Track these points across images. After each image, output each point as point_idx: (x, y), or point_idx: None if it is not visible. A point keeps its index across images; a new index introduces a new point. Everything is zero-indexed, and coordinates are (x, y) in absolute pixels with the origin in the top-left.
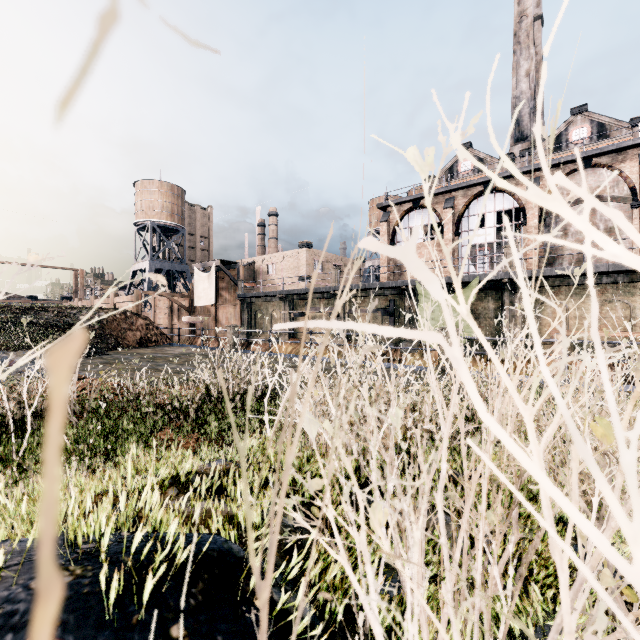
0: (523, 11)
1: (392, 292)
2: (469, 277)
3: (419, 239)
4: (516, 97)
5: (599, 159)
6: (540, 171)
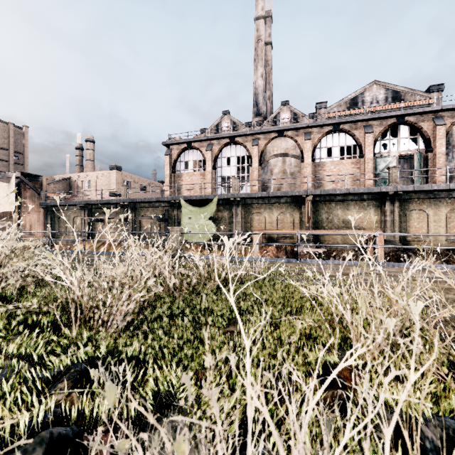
0: (259, 36)
1: (166, 205)
2: (212, 196)
3: (191, 170)
4: (256, 88)
5: (287, 132)
6: (259, 135)
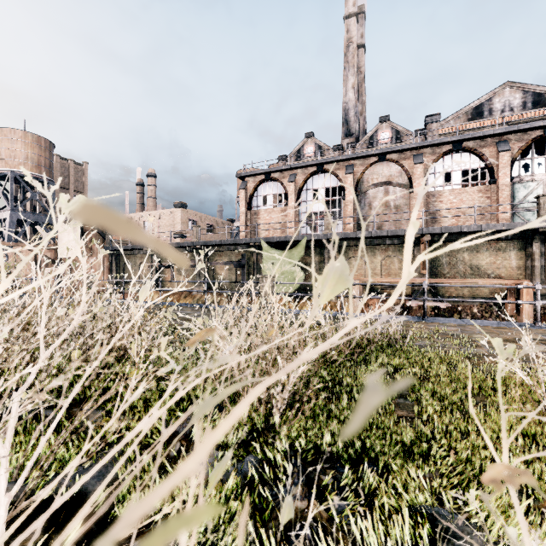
0: (350, 38)
1: (244, 248)
2: (300, 237)
3: (270, 205)
4: (346, 102)
5: (390, 156)
6: (354, 160)
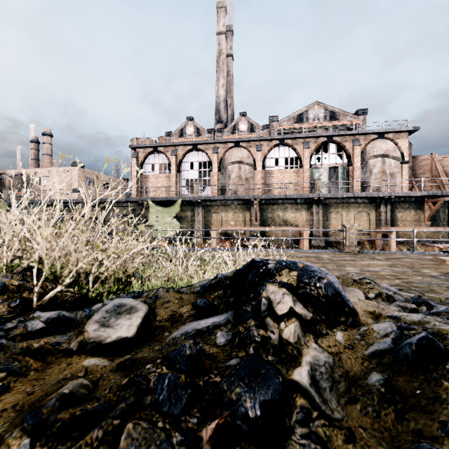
0: (221, 50)
1: (135, 204)
2: (177, 198)
3: (157, 172)
4: (218, 97)
5: (242, 143)
6: (219, 144)
